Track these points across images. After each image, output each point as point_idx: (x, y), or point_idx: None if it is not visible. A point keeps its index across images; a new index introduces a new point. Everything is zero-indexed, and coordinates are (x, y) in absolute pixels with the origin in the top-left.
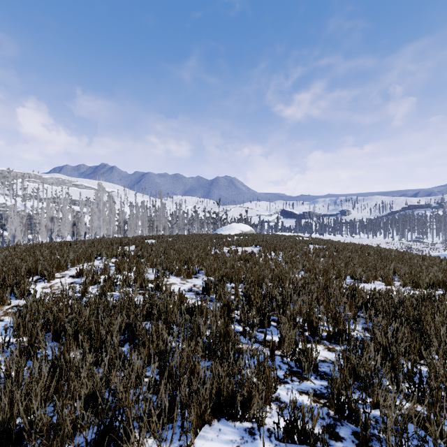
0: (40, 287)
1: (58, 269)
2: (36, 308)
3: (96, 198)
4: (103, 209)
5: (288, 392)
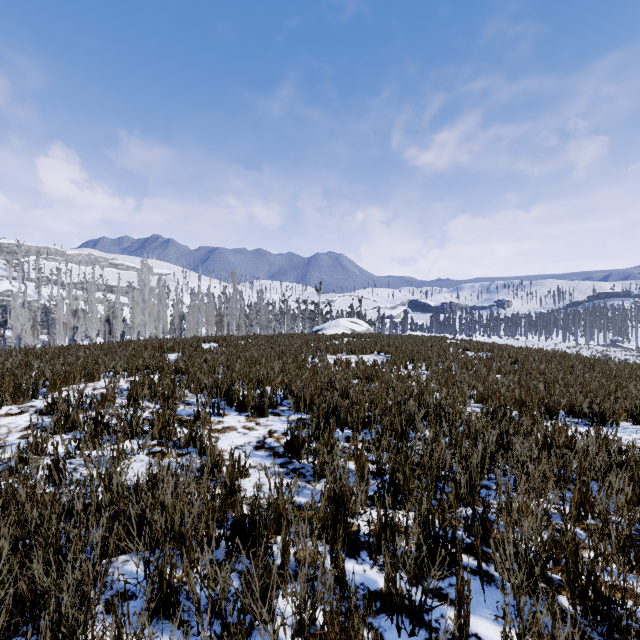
0: None
1: (16, 398)
2: None
3: (139, 281)
4: (148, 299)
5: None
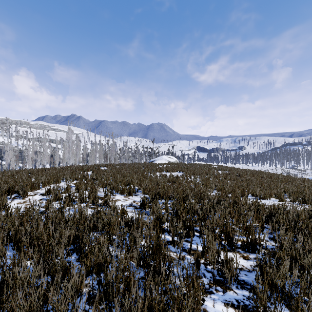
0: (16, 203)
1: (32, 189)
2: (5, 221)
3: (67, 137)
4: (71, 146)
5: (214, 304)
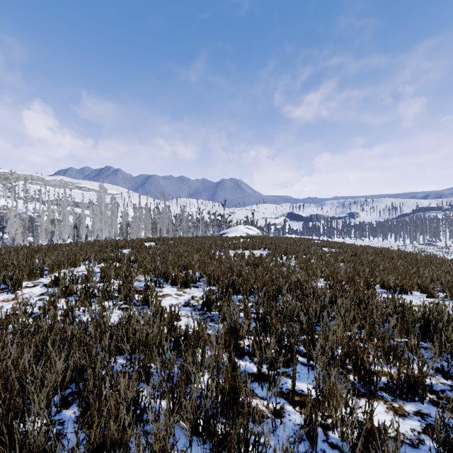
0: (0, 300)
1: (30, 277)
2: None
3: (98, 199)
4: (104, 211)
5: None
